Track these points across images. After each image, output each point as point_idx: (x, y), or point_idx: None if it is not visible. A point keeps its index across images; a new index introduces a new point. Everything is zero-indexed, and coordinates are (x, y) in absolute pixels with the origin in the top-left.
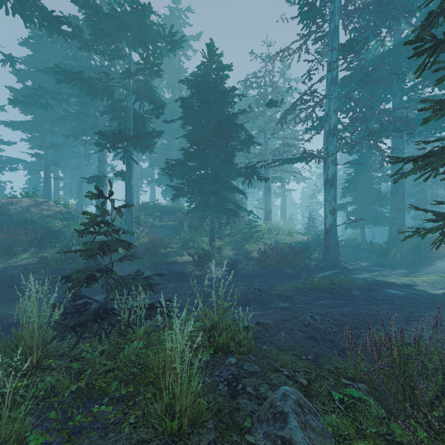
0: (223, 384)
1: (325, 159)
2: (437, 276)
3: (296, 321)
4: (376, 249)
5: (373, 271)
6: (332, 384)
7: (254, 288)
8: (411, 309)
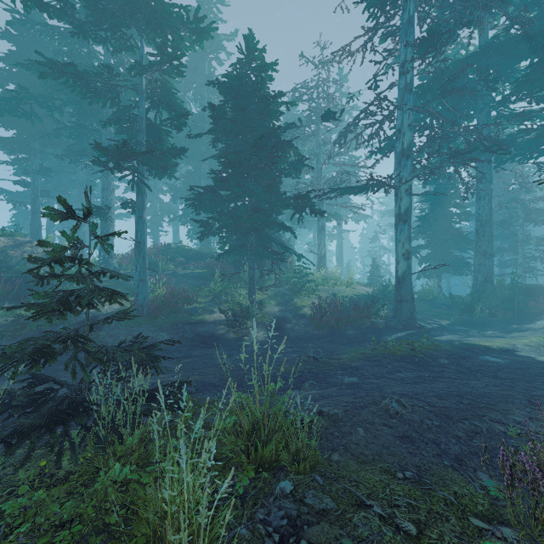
0: (273, 543)
1: (396, 188)
2: (539, 337)
3: (376, 409)
4: (458, 304)
5: (457, 331)
6: (458, 531)
7: (308, 356)
8: (526, 385)
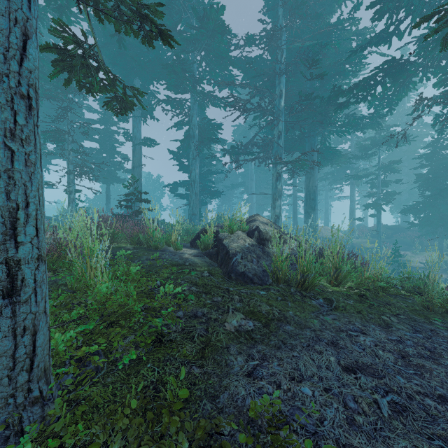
0: None
1: None
2: None
3: None
4: None
5: None
6: None
7: None
8: None
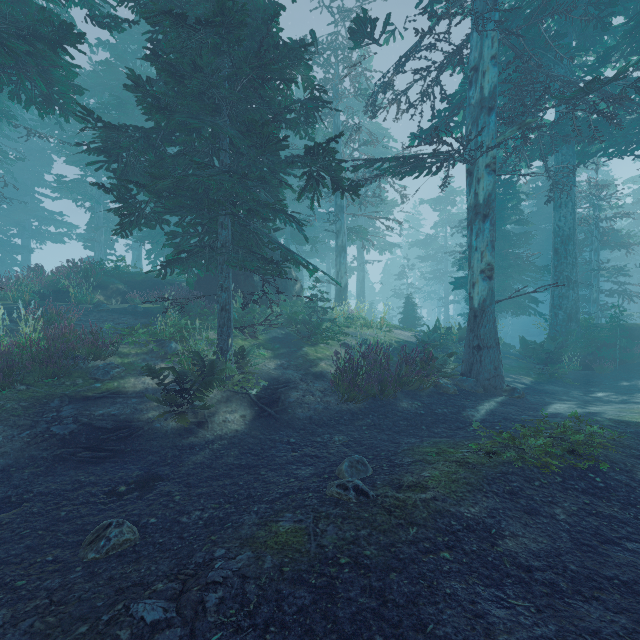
0: None
1: (471, 162)
2: None
3: None
4: (535, 353)
5: (557, 394)
6: None
7: (341, 484)
8: None
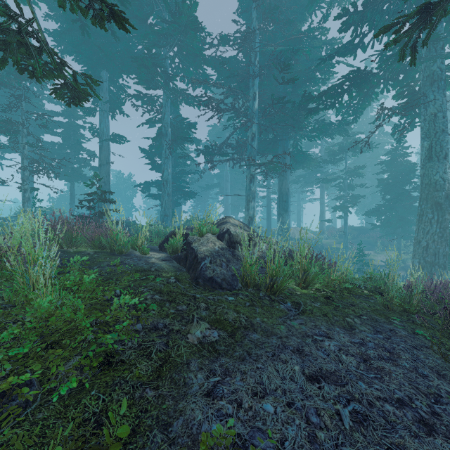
0: None
1: None
2: None
3: None
4: None
5: None
6: None
7: None
8: None
